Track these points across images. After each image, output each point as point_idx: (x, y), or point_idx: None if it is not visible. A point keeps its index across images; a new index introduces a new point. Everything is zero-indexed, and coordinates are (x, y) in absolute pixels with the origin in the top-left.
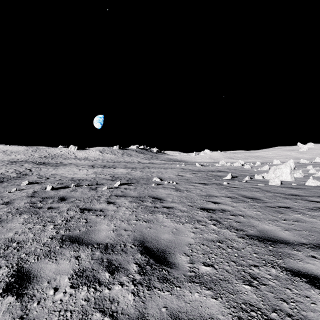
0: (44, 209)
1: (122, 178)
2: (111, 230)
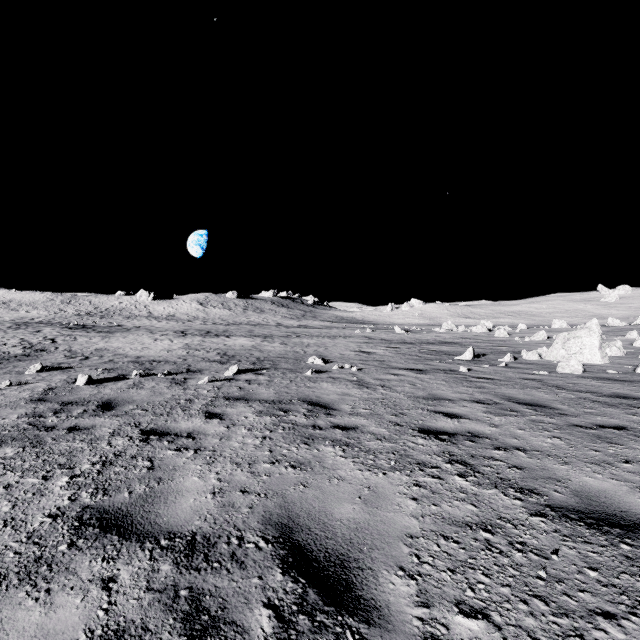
0: (59, 431)
1: (243, 357)
2: (209, 492)
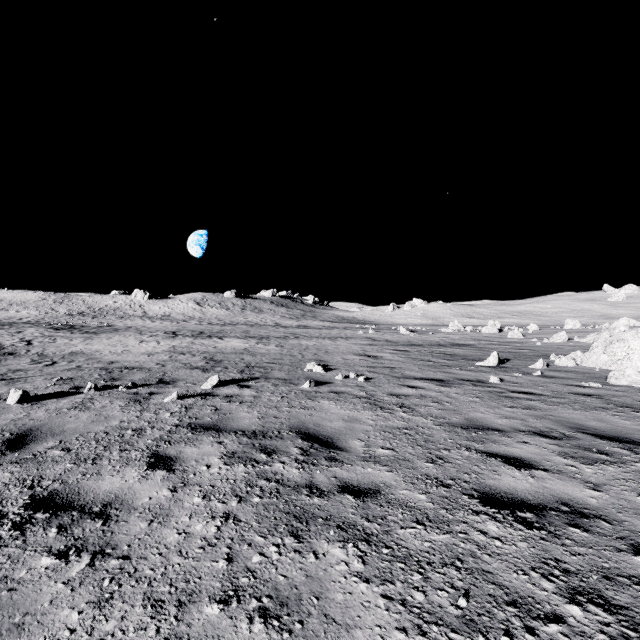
0: None
1: (231, 363)
2: None
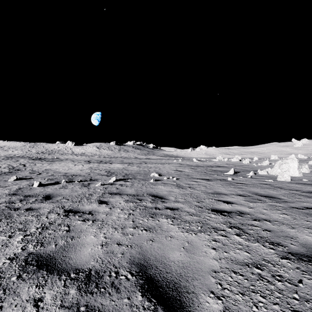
0: (21, 211)
1: (118, 173)
2: (99, 245)
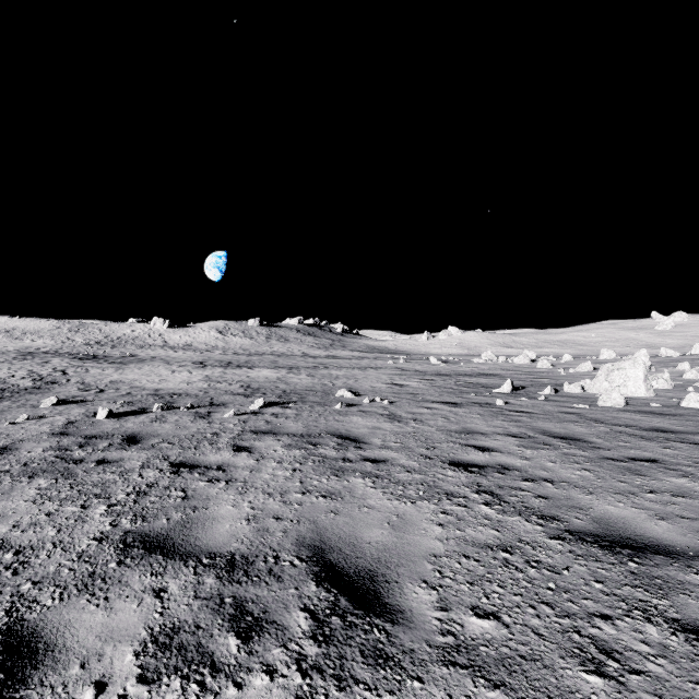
0: (88, 464)
1: (268, 390)
2: (244, 519)
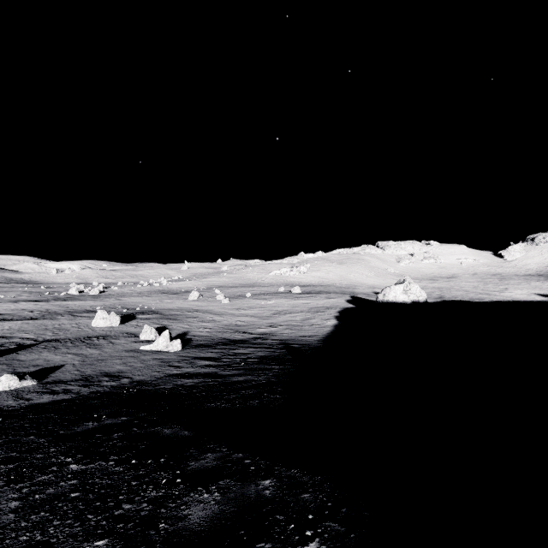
0: None
1: None
2: None
